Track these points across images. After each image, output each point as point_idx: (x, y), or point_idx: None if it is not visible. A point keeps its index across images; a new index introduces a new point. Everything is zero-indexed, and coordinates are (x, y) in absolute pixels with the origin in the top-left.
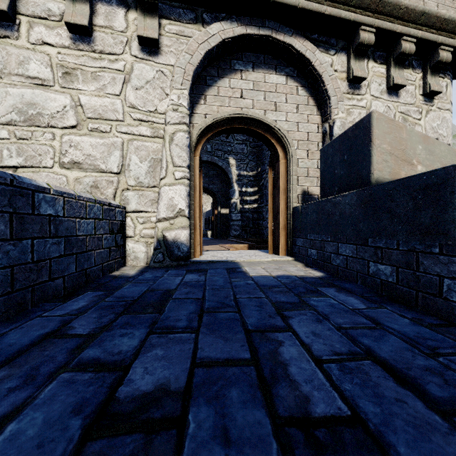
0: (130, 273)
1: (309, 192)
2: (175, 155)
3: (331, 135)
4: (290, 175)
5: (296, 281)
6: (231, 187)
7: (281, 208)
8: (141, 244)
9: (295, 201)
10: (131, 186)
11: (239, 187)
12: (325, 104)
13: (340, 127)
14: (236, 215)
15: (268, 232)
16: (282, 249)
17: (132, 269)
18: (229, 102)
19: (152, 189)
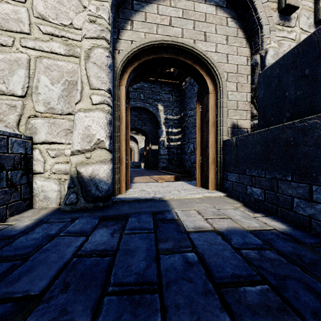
0: (21, 225)
1: (238, 125)
2: (92, 75)
3: (263, 65)
4: (220, 107)
5: (259, 245)
6: (160, 128)
7: (211, 141)
8: (52, 182)
9: (225, 134)
10: (40, 112)
11: (166, 128)
12: (255, 35)
13: (273, 56)
14: (164, 150)
15: (196, 166)
16: (211, 183)
17: (32, 216)
18: (157, 29)
19: (66, 117)
